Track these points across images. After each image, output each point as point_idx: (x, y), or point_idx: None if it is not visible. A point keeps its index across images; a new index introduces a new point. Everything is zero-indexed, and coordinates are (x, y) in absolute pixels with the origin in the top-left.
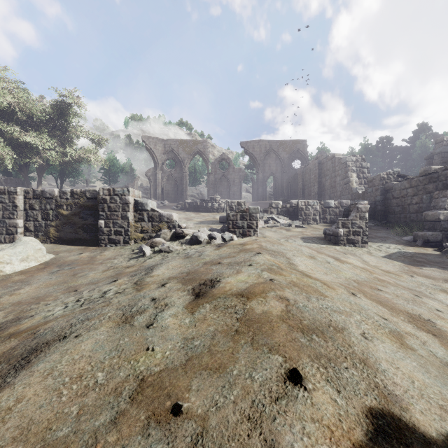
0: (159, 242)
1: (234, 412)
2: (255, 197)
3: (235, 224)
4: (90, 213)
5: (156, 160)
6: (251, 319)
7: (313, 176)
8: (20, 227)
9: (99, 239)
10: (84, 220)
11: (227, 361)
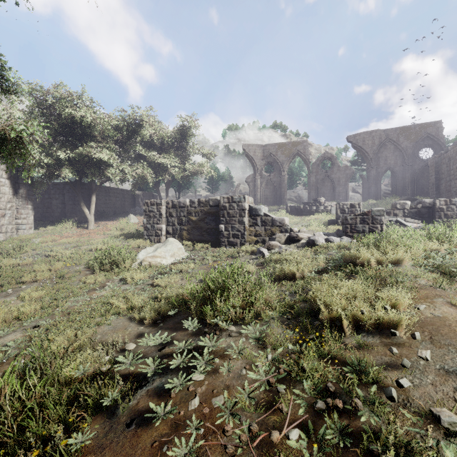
0: (275, 245)
1: (436, 392)
2: (365, 197)
3: (354, 228)
4: (212, 218)
5: (255, 166)
6: (422, 321)
7: (455, 167)
8: (164, 230)
9: (220, 241)
10: (208, 225)
11: (407, 352)
